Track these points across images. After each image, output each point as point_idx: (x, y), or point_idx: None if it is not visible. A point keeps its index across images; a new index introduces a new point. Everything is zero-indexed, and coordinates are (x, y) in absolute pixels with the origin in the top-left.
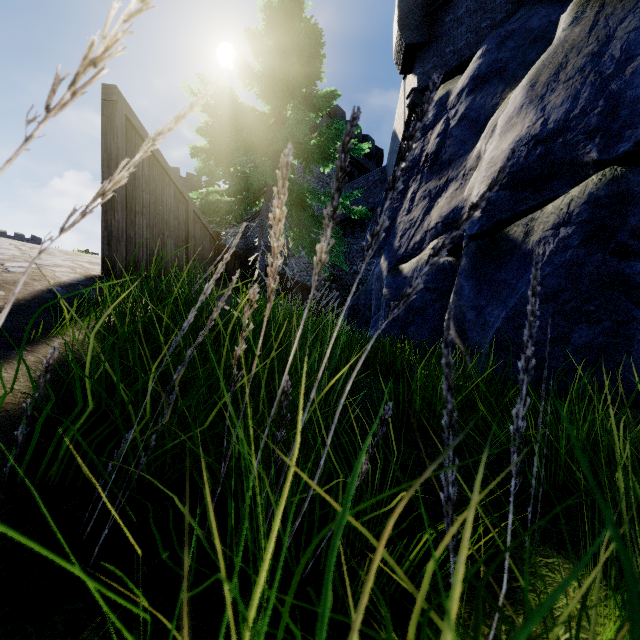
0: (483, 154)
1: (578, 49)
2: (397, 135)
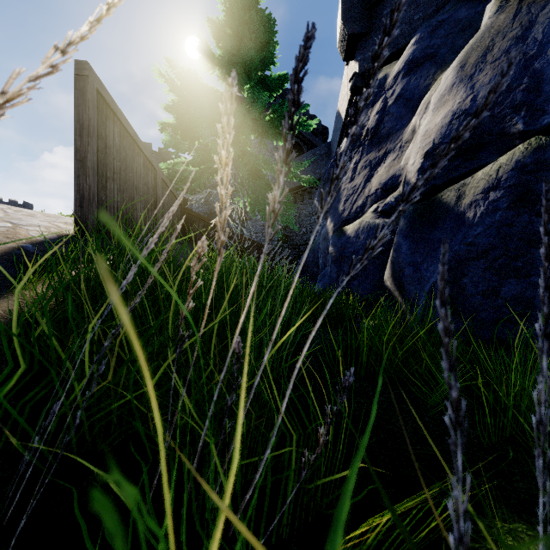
0: (418, 128)
1: (503, 34)
2: (340, 114)
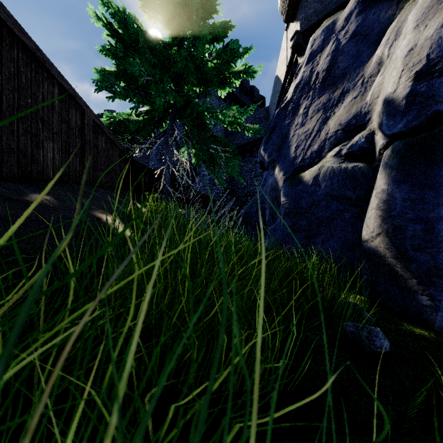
0: (386, 58)
1: None
2: (279, 78)
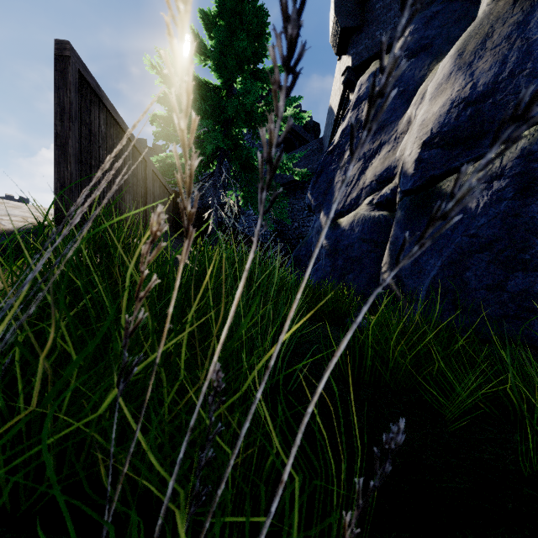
0: (413, 119)
1: (503, 19)
2: (333, 109)
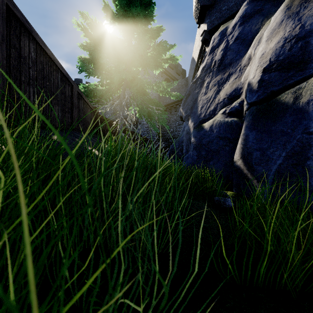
0: (253, 56)
1: None
2: (194, 59)
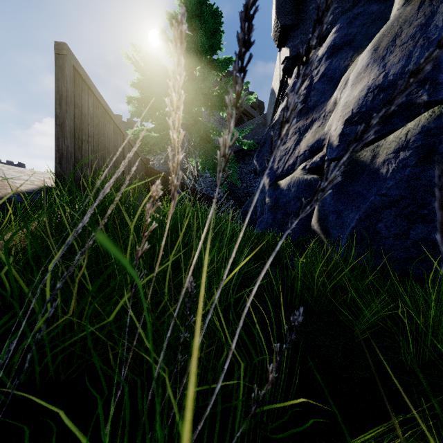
0: (338, 101)
1: (410, 22)
2: (274, 91)
